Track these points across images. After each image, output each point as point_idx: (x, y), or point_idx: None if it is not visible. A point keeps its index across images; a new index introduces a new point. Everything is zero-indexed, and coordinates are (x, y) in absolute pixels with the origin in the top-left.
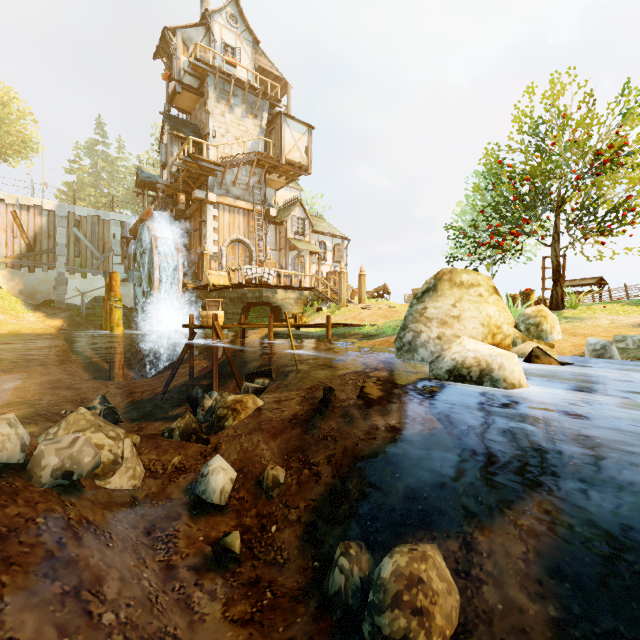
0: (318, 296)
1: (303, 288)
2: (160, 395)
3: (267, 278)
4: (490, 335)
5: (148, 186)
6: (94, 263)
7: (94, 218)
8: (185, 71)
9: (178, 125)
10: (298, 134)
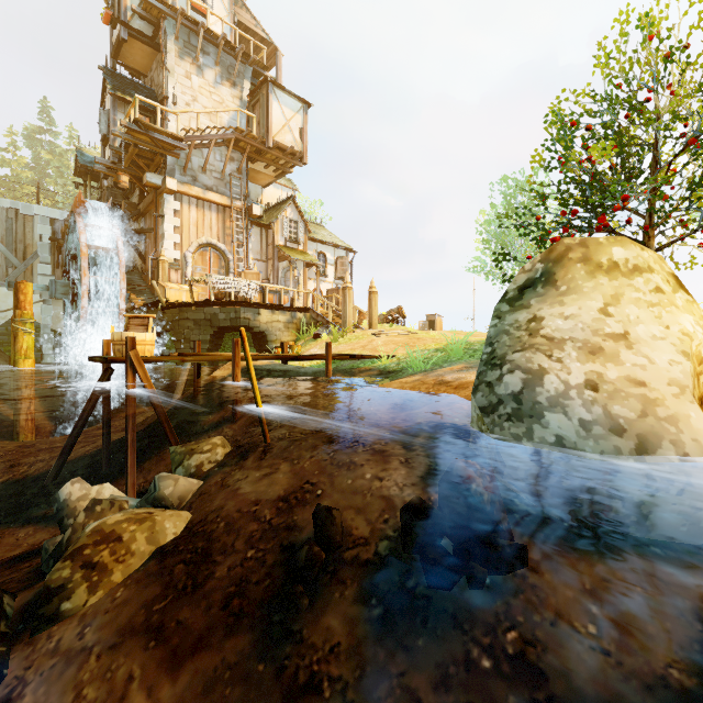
0: (316, 319)
1: (296, 308)
2: (52, 472)
3: (246, 294)
4: (695, 378)
5: (93, 175)
6: (10, 273)
7: (10, 212)
8: (133, 11)
9: (125, 86)
10: (290, 111)
